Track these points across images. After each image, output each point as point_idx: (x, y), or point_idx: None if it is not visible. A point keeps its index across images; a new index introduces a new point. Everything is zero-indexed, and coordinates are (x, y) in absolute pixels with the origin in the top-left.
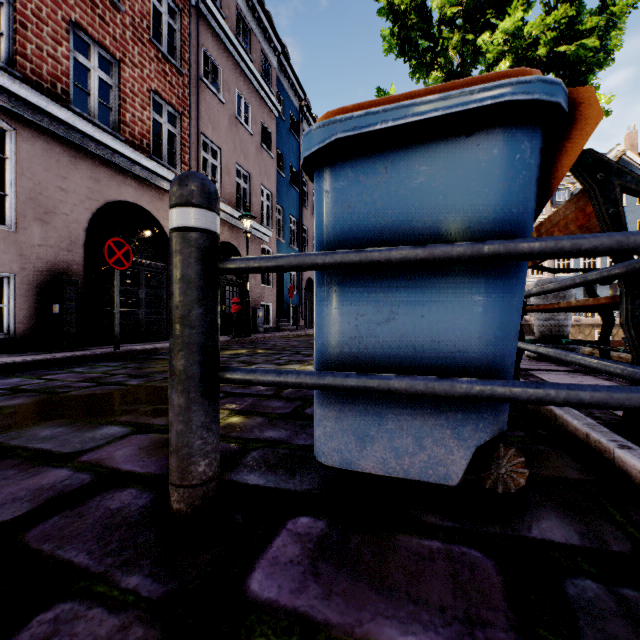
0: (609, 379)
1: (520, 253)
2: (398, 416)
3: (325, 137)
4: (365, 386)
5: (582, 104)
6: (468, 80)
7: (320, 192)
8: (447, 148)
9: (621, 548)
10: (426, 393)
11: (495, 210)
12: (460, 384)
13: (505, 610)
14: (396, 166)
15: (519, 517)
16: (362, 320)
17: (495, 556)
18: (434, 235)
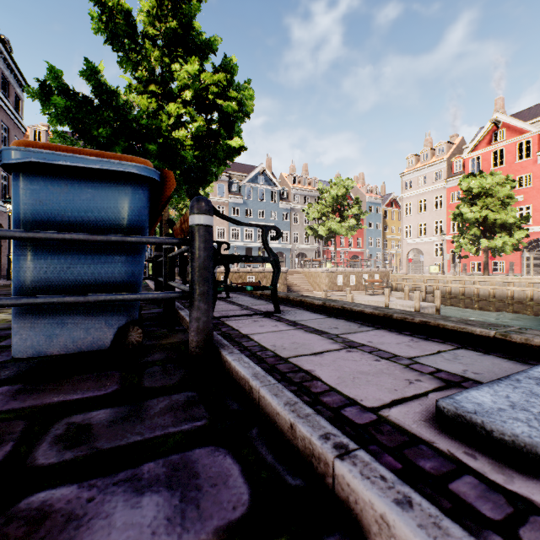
0: (225, 300)
1: (128, 241)
2: (75, 320)
3: (22, 157)
4: (50, 301)
5: (169, 177)
6: (114, 154)
7: (17, 187)
8: (103, 184)
9: (177, 356)
10: (85, 302)
11: (127, 218)
12: (102, 296)
13: (117, 381)
14: (74, 185)
15: (141, 358)
16: (51, 268)
17: (122, 370)
18: (96, 225)
